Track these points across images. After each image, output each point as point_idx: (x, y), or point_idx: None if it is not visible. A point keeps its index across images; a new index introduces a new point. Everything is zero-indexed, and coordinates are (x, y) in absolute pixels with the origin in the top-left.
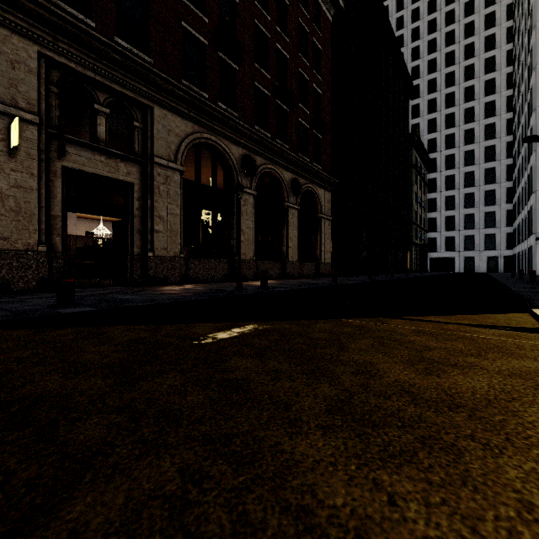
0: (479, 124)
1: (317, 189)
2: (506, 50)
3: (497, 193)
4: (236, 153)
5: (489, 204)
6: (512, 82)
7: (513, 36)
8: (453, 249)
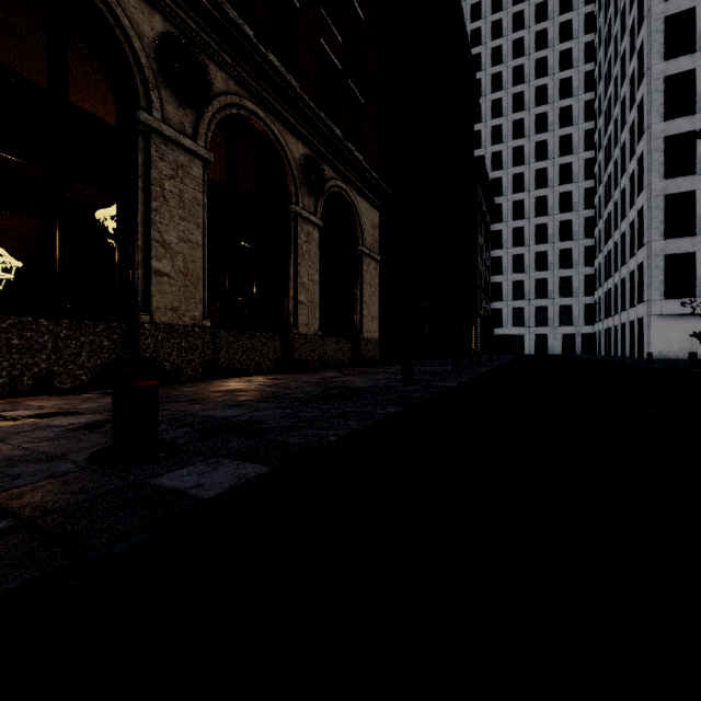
0: (553, 163)
1: (356, 197)
2: (584, 72)
3: (574, 253)
4: (142, 22)
5: (565, 266)
6: (591, 113)
7: (594, 52)
8: (522, 324)
